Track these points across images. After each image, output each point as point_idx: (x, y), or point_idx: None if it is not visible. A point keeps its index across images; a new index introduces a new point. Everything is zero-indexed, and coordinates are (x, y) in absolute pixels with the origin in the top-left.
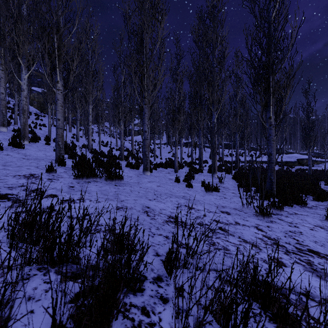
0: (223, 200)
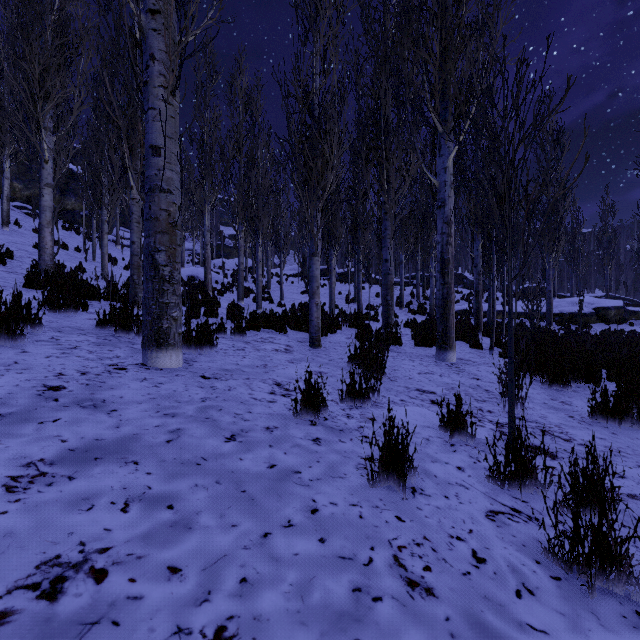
0: None
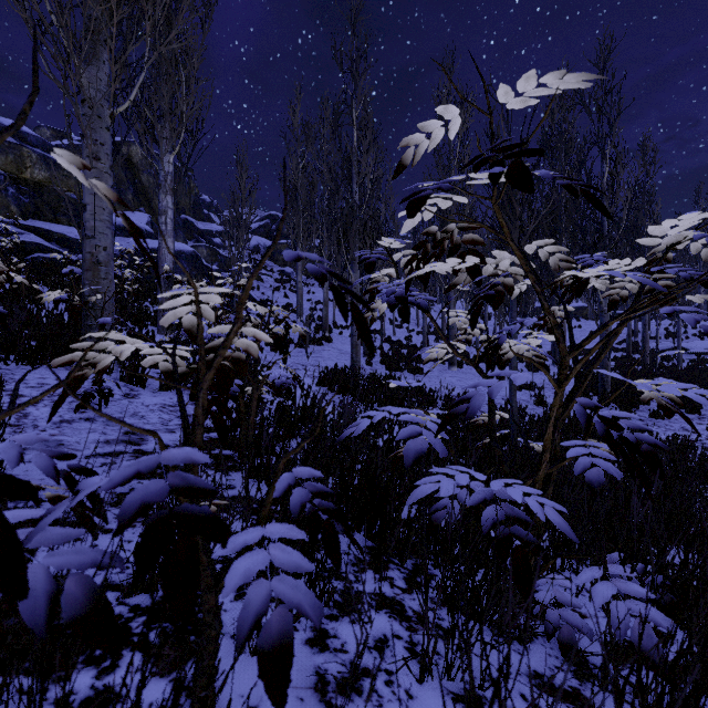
0: (522, 395)
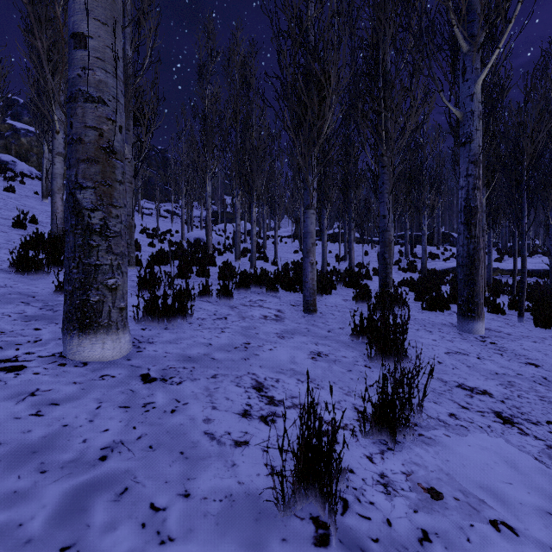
0: None
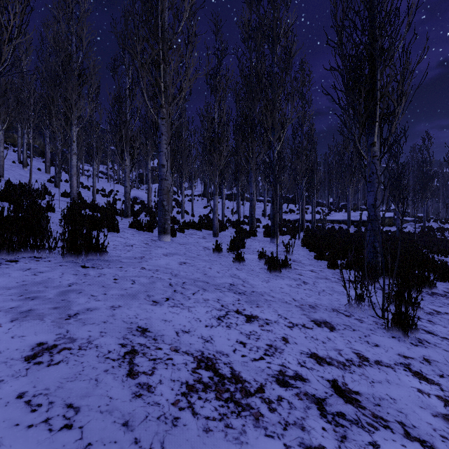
0: (304, 289)
